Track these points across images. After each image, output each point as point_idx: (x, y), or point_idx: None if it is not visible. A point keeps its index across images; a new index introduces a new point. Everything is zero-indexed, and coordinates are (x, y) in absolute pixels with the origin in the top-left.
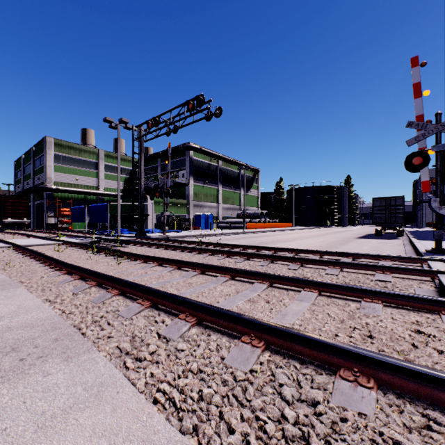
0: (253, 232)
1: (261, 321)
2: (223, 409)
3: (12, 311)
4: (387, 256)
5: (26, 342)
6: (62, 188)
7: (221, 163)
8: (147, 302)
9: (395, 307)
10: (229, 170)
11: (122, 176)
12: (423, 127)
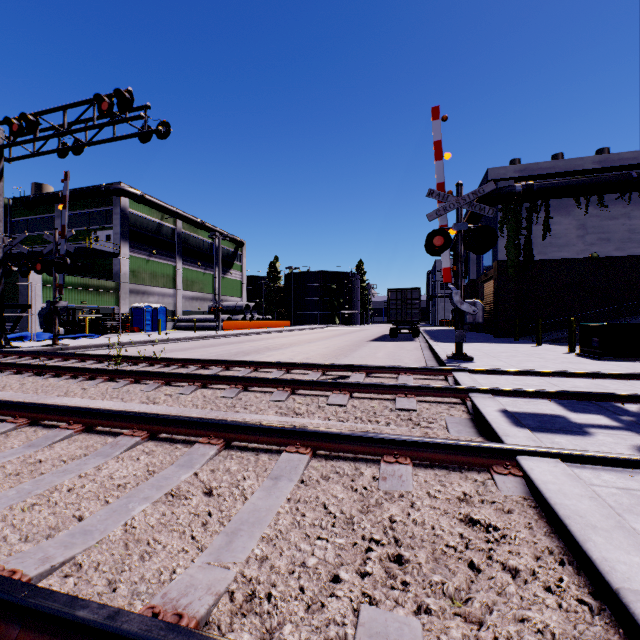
0: (232, 335)
1: (125, 628)
2: None
3: None
4: (408, 367)
5: None
6: None
7: (181, 225)
8: None
9: (430, 466)
10: (196, 237)
11: None
12: (445, 199)
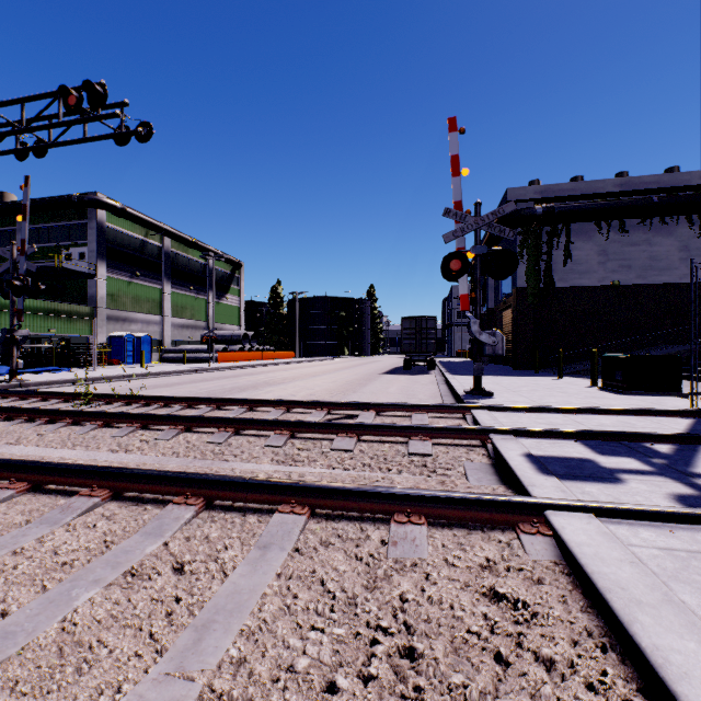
0: (228, 368)
1: None
2: None
3: None
4: (423, 405)
5: None
6: None
7: (169, 243)
8: None
9: (447, 526)
10: (187, 257)
11: None
12: (462, 219)
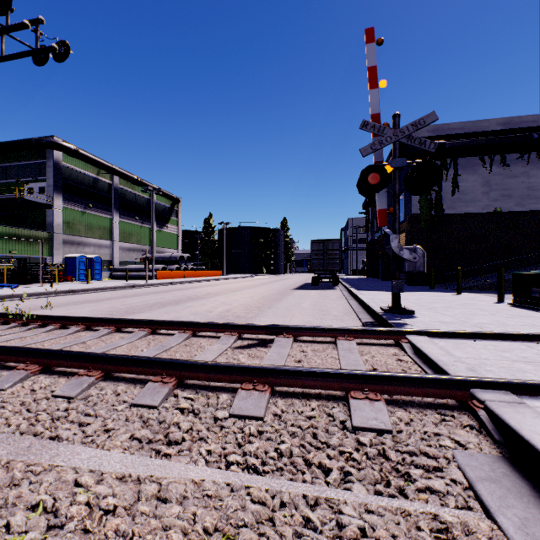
0: (162, 284)
1: None
2: None
3: None
4: (348, 329)
5: None
6: None
7: (118, 181)
8: None
9: None
10: (133, 192)
11: None
12: (381, 131)
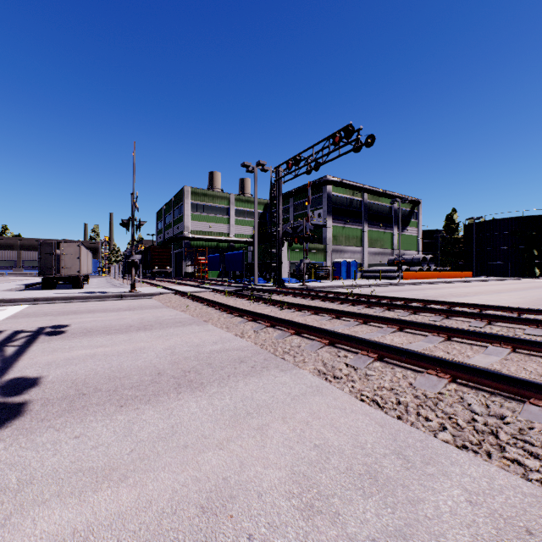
0: (412, 284)
1: (445, 359)
2: (419, 409)
3: (218, 339)
4: None
5: (246, 358)
6: (198, 236)
7: (366, 197)
8: (326, 341)
9: None
10: (377, 204)
11: (252, 220)
12: None
